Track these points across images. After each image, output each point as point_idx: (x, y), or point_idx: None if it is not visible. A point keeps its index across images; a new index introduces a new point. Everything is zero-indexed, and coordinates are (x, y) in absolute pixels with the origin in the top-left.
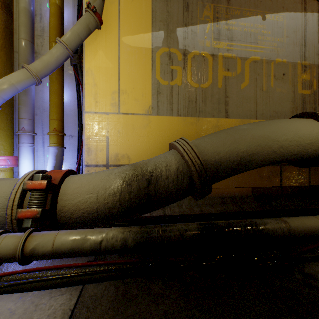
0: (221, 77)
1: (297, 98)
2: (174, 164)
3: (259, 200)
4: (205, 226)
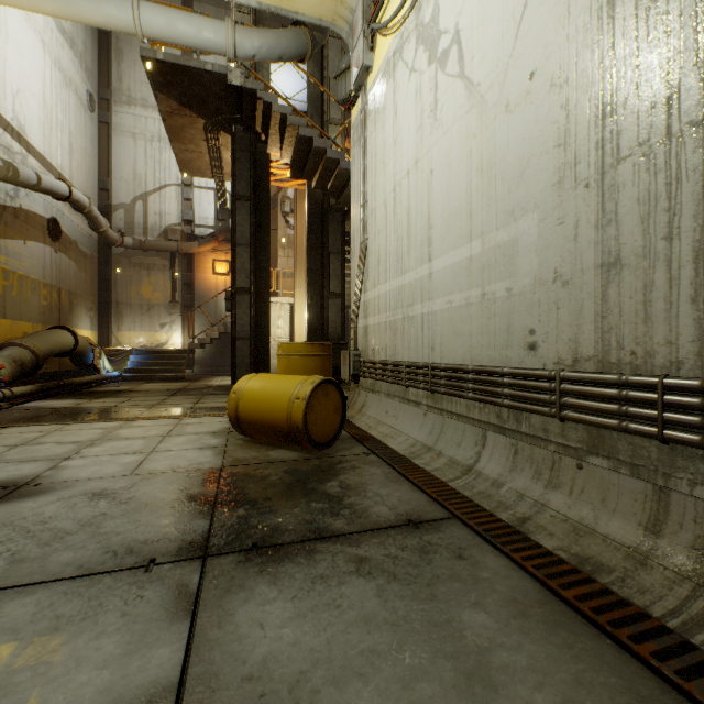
0: (3, 285)
1: (42, 307)
2: (29, 356)
3: (27, 384)
4: (55, 382)
